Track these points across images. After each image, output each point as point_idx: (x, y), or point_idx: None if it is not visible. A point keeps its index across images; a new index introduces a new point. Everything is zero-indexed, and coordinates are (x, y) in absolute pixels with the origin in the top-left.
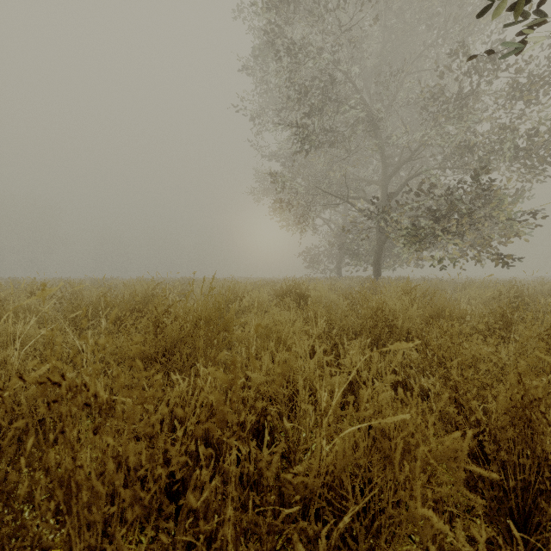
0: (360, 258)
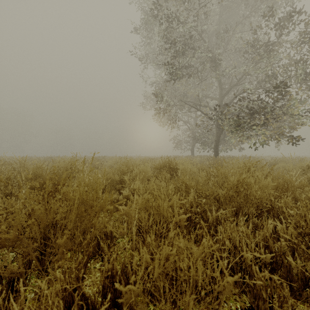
0: (205, 145)
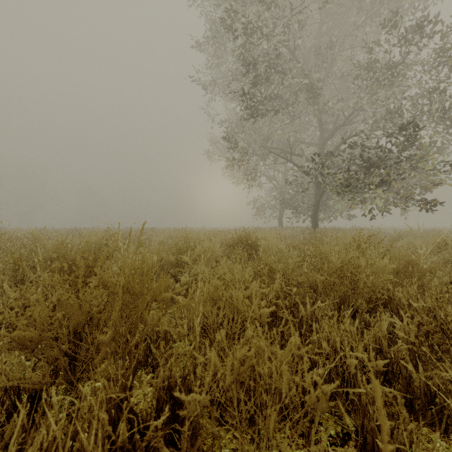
0: (299, 211)
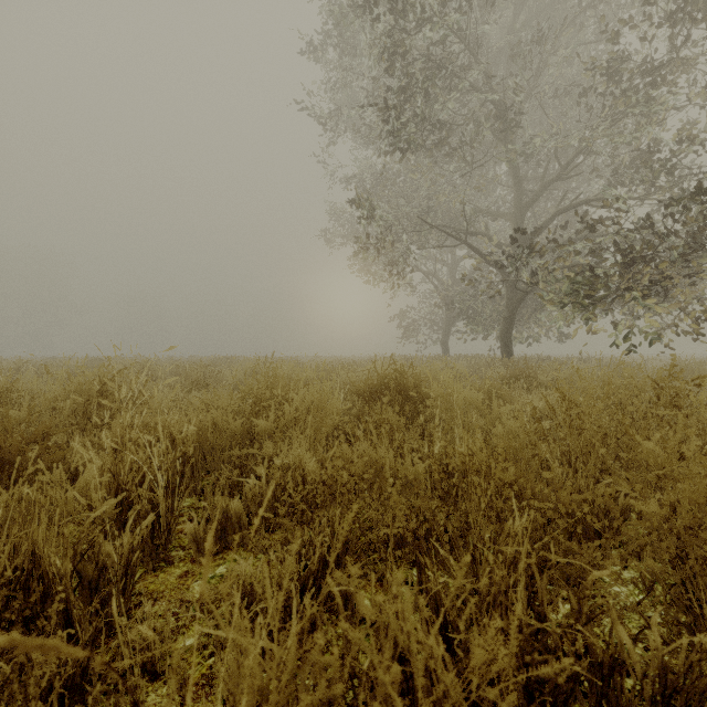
0: (477, 329)
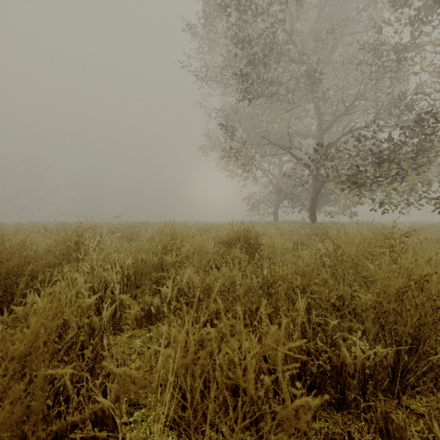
0: (295, 205)
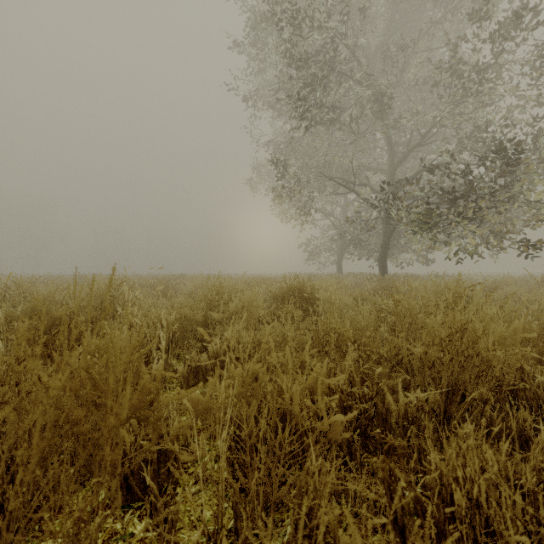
0: (363, 254)
